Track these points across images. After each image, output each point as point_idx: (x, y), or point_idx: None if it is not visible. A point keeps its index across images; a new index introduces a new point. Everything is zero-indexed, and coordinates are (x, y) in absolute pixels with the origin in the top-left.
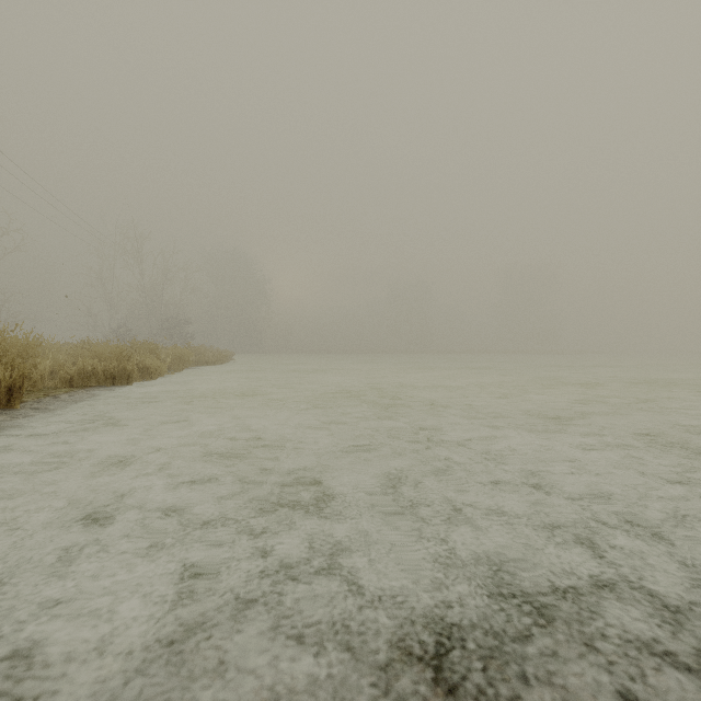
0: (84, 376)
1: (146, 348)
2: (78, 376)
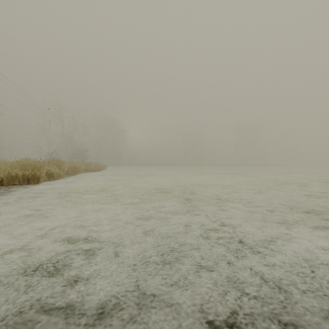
0: (10, 179)
1: (54, 163)
2: (6, 179)
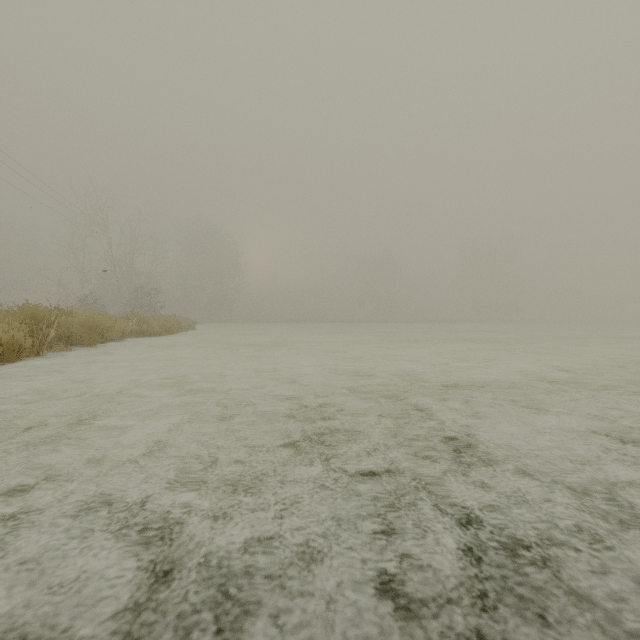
0: None
1: (25, 315)
2: None
